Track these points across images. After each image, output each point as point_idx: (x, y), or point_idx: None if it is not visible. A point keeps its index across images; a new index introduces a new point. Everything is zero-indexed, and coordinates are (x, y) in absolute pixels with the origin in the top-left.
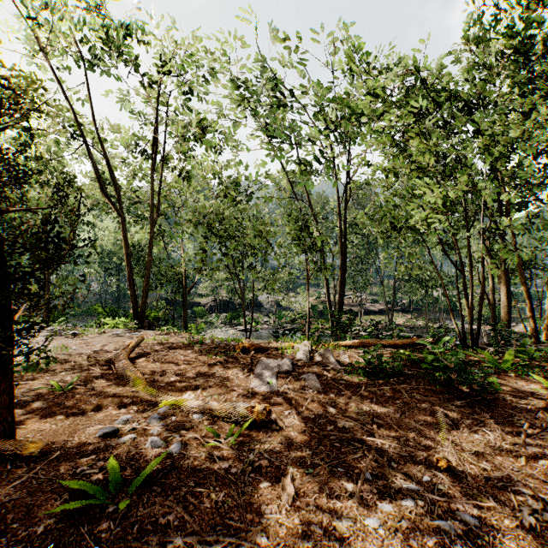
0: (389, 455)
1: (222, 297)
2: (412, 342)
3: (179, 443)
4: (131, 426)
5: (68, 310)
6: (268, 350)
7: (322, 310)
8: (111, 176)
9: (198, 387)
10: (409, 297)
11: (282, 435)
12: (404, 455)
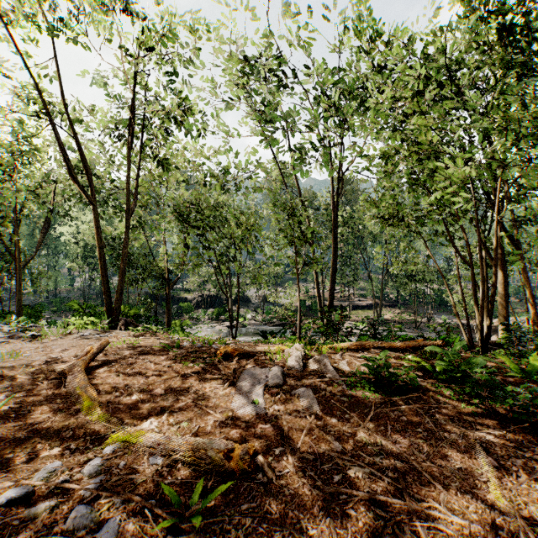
0: (430, 532)
1: (209, 292)
2: (417, 344)
3: (116, 519)
4: (53, 485)
5: (50, 306)
6: (254, 355)
7: (310, 305)
8: (82, 160)
9: (164, 409)
10: (397, 292)
11: (271, 494)
12: (453, 533)
